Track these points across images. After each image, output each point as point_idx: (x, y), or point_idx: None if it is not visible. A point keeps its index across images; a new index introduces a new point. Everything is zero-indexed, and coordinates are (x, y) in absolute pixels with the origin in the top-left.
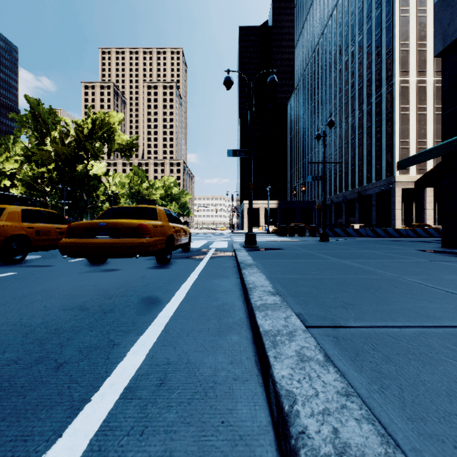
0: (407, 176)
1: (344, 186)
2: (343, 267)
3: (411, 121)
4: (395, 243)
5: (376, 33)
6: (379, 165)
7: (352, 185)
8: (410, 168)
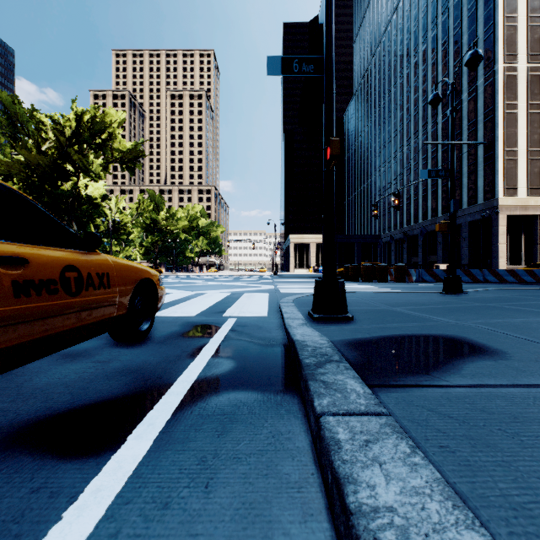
0: (514, 198)
1: (421, 214)
2: None
3: (520, 123)
4: None
5: (469, 8)
6: (473, 184)
7: (433, 212)
8: (519, 188)
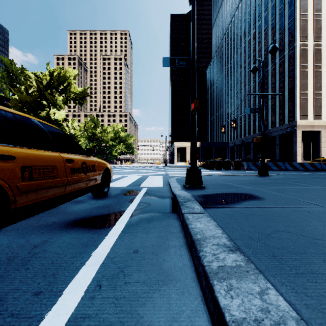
0: (306, 121)
1: (252, 130)
2: None
3: (309, 77)
4: None
5: (280, 8)
6: (282, 112)
7: (259, 129)
8: (309, 115)
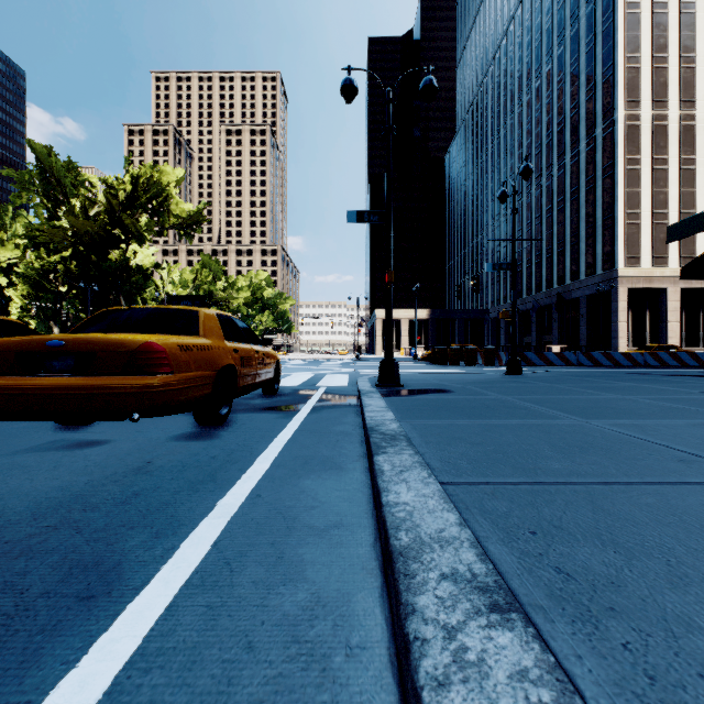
0: (637, 269)
1: (535, 284)
2: (610, 443)
3: (644, 181)
4: (647, 379)
5: (587, 42)
6: (592, 251)
7: (547, 283)
8: (642, 256)
